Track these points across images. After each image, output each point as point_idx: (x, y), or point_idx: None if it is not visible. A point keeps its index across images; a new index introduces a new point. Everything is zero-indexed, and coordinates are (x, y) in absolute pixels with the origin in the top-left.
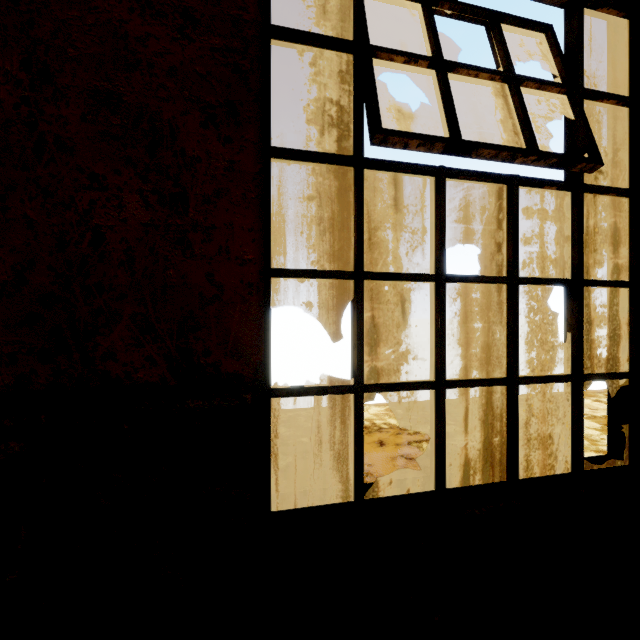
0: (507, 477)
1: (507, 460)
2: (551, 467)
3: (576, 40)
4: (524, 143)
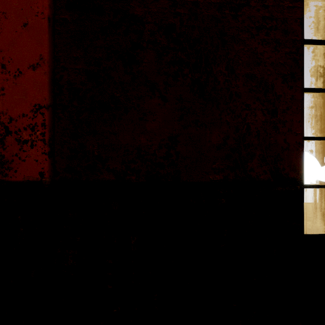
0: None
1: None
2: None
3: None
4: None
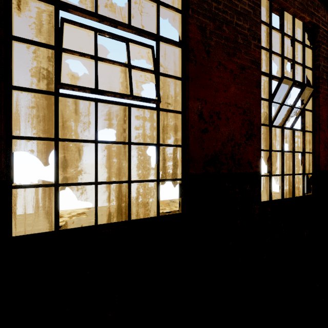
0: (128, 218)
1: (128, 212)
2: (151, 215)
3: (157, 54)
4: (130, 92)
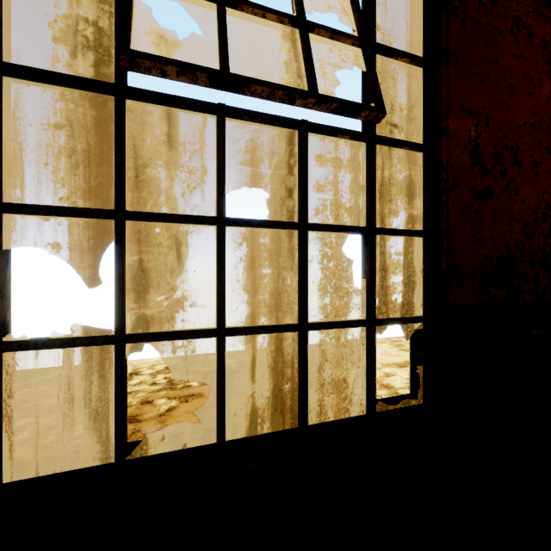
0: (298, 423)
1: (298, 406)
2: (351, 409)
3: None
4: (307, 86)
